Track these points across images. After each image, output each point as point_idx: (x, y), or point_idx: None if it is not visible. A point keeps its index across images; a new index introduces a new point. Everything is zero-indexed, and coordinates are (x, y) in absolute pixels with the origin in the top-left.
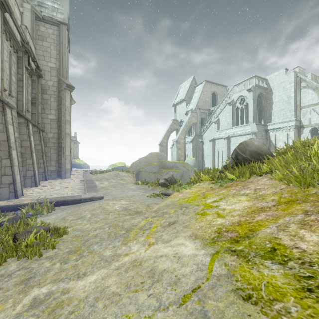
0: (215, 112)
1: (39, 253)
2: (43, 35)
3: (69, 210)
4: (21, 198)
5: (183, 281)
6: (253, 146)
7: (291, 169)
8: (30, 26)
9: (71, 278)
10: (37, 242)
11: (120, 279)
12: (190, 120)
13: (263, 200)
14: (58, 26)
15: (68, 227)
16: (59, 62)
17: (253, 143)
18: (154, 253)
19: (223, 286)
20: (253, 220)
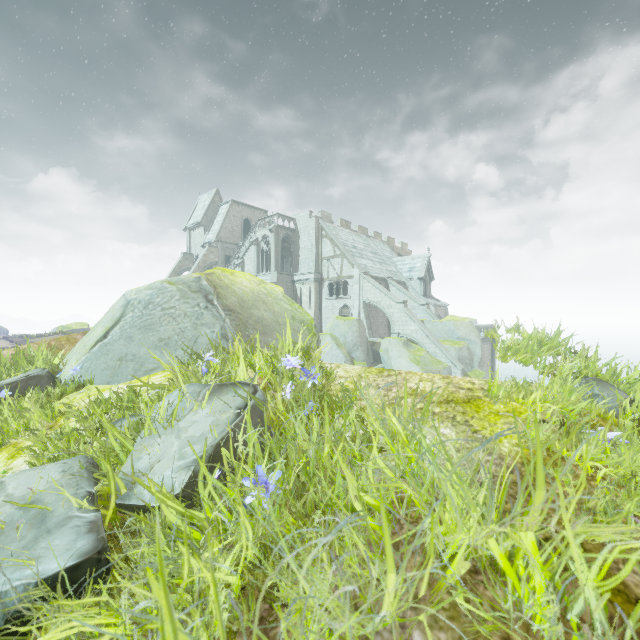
0: (240, 251)
1: None
2: None
3: None
4: None
5: None
6: None
7: None
8: None
9: None
10: None
11: None
12: (206, 258)
13: None
14: None
15: None
16: None
17: None
18: None
19: None
20: None
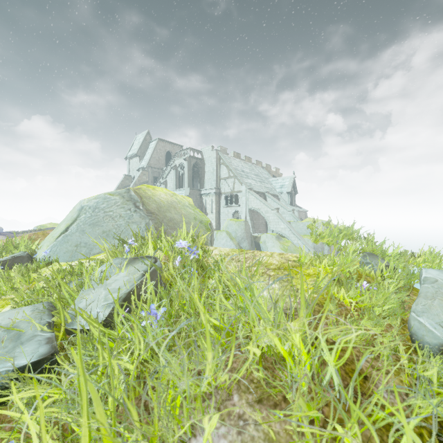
0: (164, 174)
1: None
2: None
3: None
4: None
5: None
6: None
7: None
8: None
9: None
10: None
11: None
12: (140, 178)
13: None
14: None
15: None
16: None
17: None
18: None
19: None
20: None
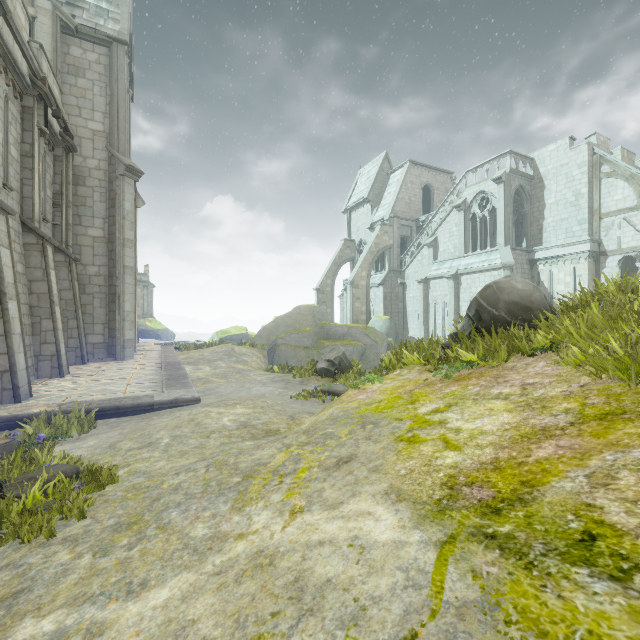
0: (429, 226)
1: (47, 531)
2: (77, 64)
3: (126, 427)
4: (26, 402)
5: (372, 616)
6: (514, 293)
7: (603, 342)
8: (49, 46)
9: (111, 594)
10: (47, 503)
11: (223, 603)
12: (378, 241)
13: (545, 409)
14: (109, 47)
15: (120, 465)
16: (110, 119)
17: (514, 287)
18: (305, 535)
19: (475, 638)
20: (529, 458)
